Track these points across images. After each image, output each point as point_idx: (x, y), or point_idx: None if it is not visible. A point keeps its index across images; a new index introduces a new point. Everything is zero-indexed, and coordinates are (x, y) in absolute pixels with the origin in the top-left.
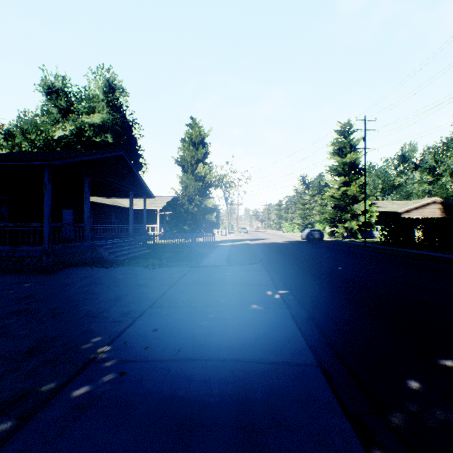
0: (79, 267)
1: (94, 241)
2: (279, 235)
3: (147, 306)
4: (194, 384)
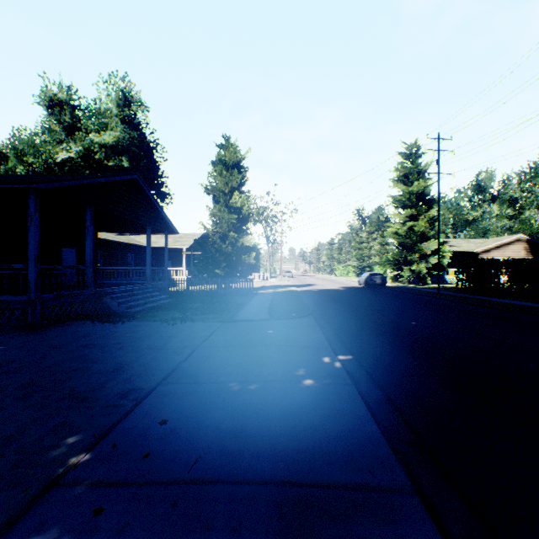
0: (78, 322)
1: (100, 287)
2: (331, 280)
3: (158, 380)
4: (214, 538)
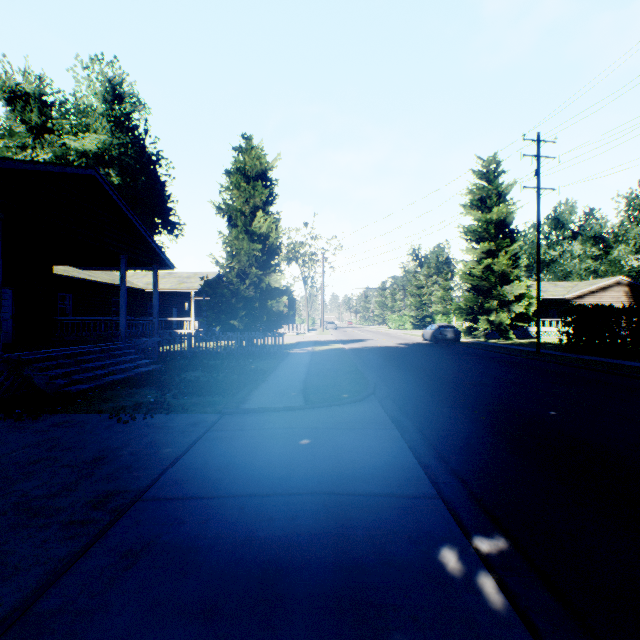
0: None
1: (36, 349)
2: (385, 333)
3: None
4: None
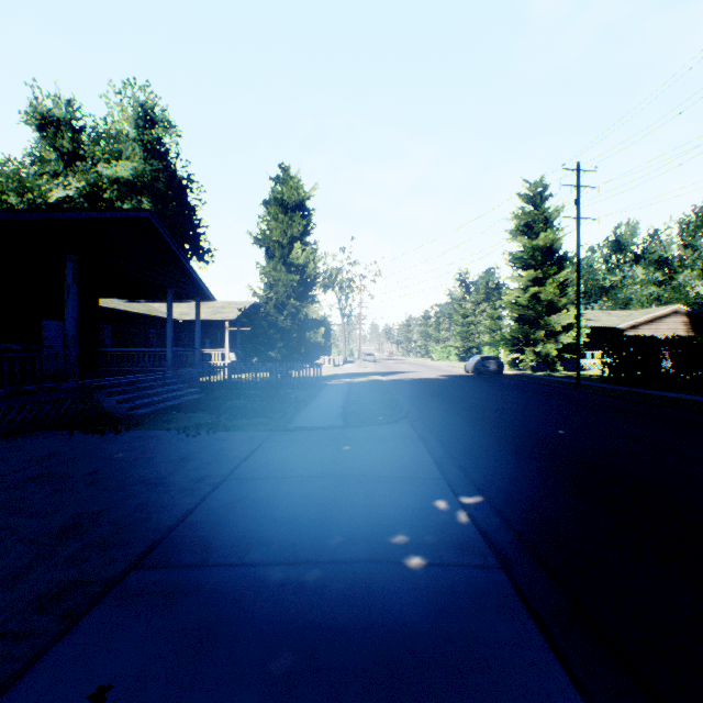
0: (47, 431)
1: (95, 377)
2: (427, 365)
3: (131, 558)
4: None
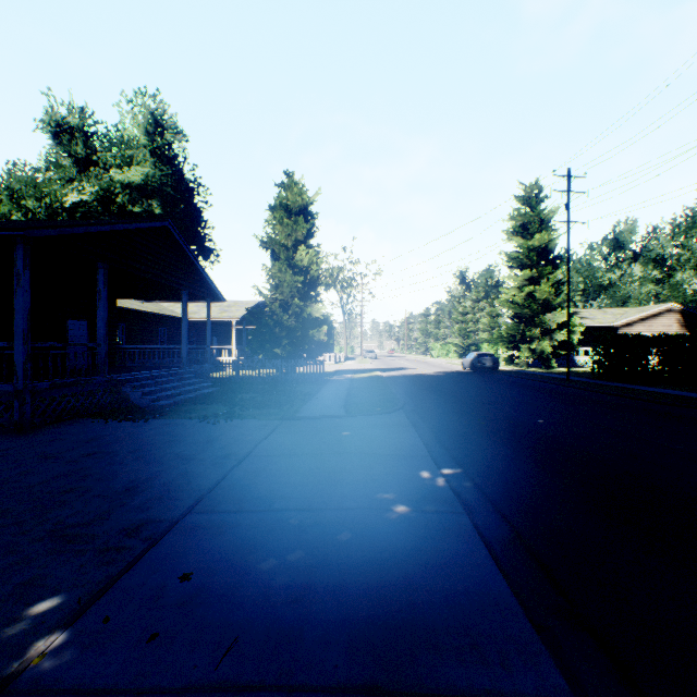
0: (84, 419)
1: (119, 372)
2: (426, 362)
3: (185, 507)
4: None
